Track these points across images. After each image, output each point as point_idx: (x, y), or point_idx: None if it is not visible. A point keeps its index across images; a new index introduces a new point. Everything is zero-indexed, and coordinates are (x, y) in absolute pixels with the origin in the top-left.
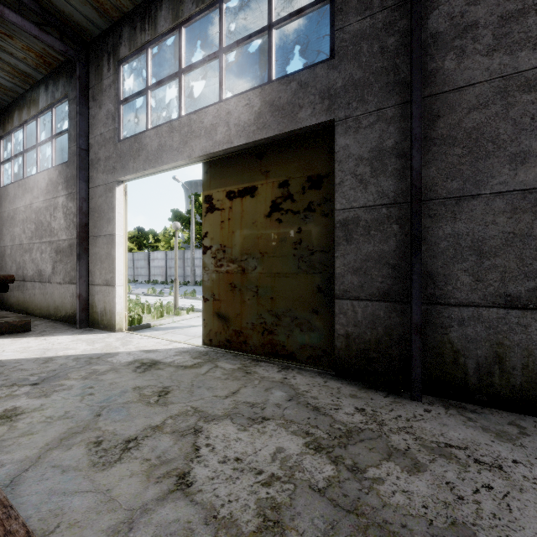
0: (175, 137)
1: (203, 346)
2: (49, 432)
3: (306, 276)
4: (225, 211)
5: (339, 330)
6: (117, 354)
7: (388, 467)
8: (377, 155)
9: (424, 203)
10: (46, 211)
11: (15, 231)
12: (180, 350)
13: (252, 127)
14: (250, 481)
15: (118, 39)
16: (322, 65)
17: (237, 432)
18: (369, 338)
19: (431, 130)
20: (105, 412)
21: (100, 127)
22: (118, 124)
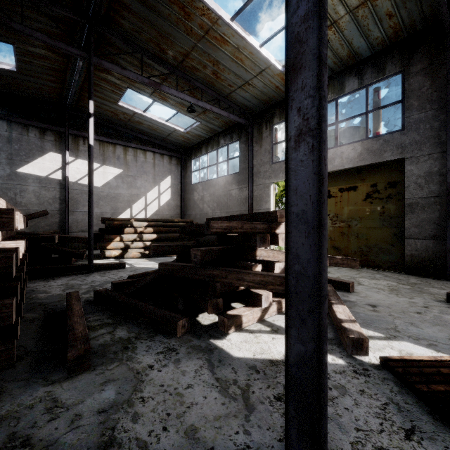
0: None
1: None
2: None
3: (387, 228)
4: (337, 197)
5: (407, 253)
6: None
7: (432, 288)
8: (428, 174)
9: None
10: (224, 196)
11: (203, 206)
12: None
13: (356, 160)
14: (382, 286)
15: (272, 114)
16: (397, 133)
17: (369, 280)
18: (424, 256)
19: None
20: None
21: (260, 156)
22: (271, 155)
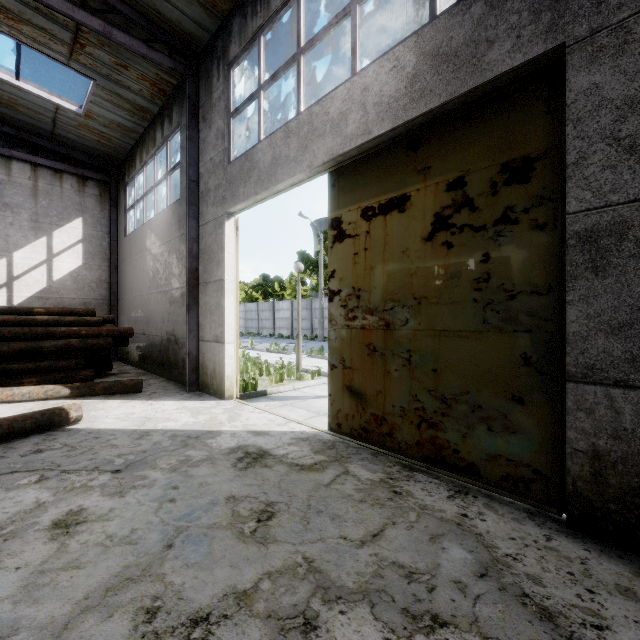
0: (292, 143)
1: (329, 431)
2: (98, 569)
3: (499, 336)
4: (359, 237)
5: (575, 440)
6: (219, 434)
7: None
8: None
9: None
10: (161, 257)
11: (137, 281)
12: (298, 435)
13: (401, 101)
14: None
15: (228, 37)
16: None
17: None
18: None
19: None
20: (179, 541)
21: (210, 151)
22: (228, 143)
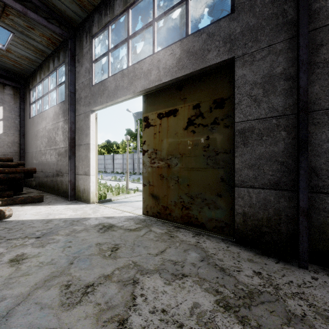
0: (125, 80)
1: (142, 215)
2: (38, 274)
3: (213, 170)
4: (156, 126)
5: (238, 209)
6: (89, 219)
7: None
8: (268, 80)
9: (309, 114)
10: (53, 130)
11: (37, 143)
12: (128, 217)
13: (174, 69)
14: None
15: (92, 22)
16: (225, 18)
17: (164, 285)
18: (262, 216)
19: (315, 56)
20: (76, 261)
21: (81, 78)
22: (92, 75)
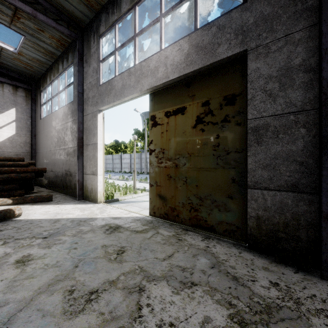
0: (132, 78)
1: (149, 216)
2: (43, 277)
3: (223, 170)
4: (164, 125)
5: (251, 212)
6: (96, 219)
7: None
8: (285, 73)
9: None
10: (62, 130)
11: (48, 143)
12: (135, 218)
13: (182, 65)
14: None
15: (99, 22)
16: (236, 9)
17: (172, 295)
18: (278, 221)
19: None
20: (81, 264)
21: (89, 78)
22: (99, 75)
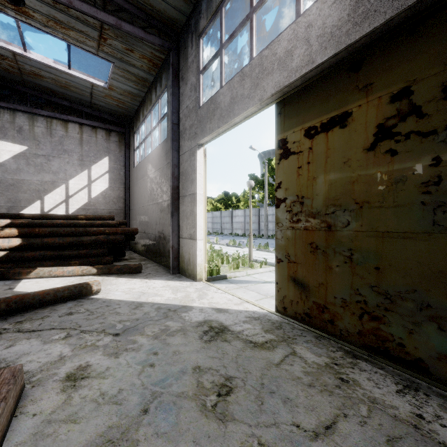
0: (246, 83)
1: (276, 313)
2: (89, 426)
3: None
4: (303, 153)
5: None
6: (191, 309)
7: None
8: None
9: None
10: (155, 179)
11: (140, 197)
12: (251, 314)
13: (344, 28)
14: None
15: (198, 15)
16: None
17: None
18: None
19: None
20: (153, 407)
21: (186, 101)
22: (199, 93)
